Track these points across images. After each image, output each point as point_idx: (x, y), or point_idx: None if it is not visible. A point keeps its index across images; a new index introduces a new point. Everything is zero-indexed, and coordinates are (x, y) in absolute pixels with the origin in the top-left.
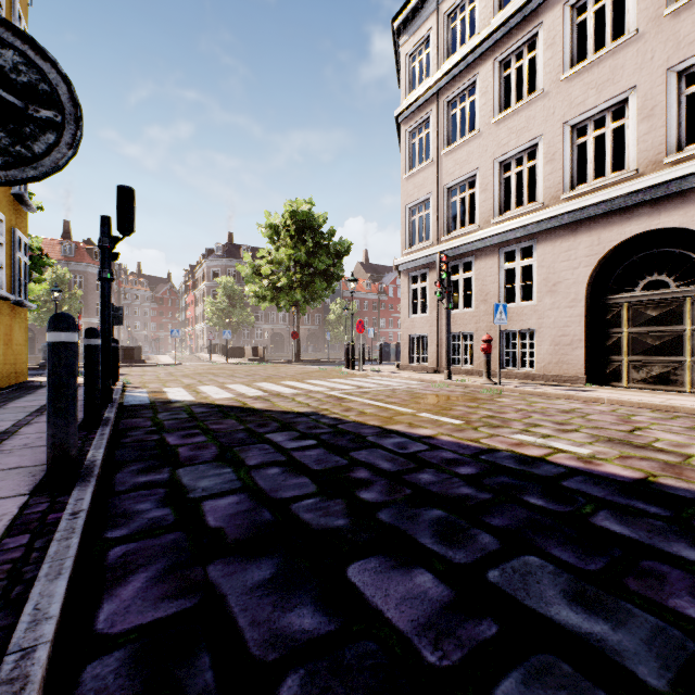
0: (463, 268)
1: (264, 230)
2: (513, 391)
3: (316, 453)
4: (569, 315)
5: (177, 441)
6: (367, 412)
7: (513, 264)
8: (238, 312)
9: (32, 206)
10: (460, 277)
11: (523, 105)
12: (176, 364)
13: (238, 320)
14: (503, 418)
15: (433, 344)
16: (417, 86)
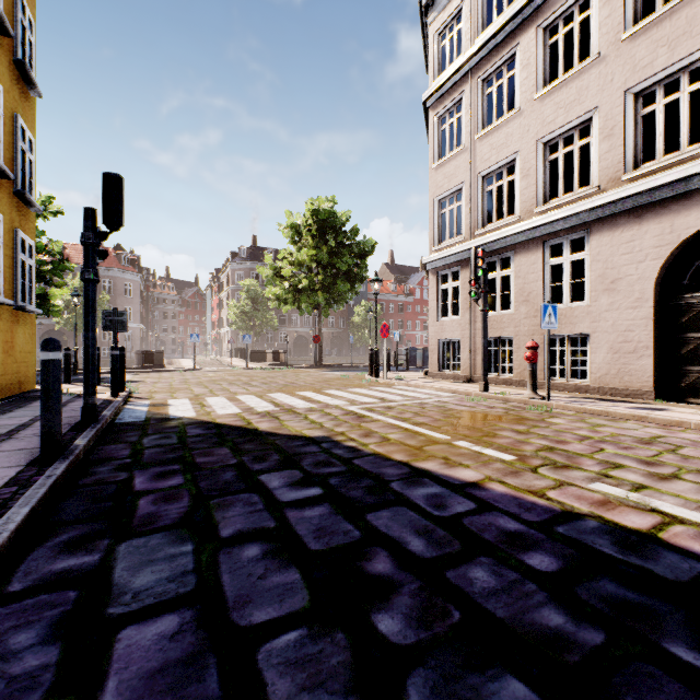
0: (500, 265)
1: (285, 230)
2: (565, 408)
3: (319, 513)
4: (632, 317)
5: (145, 484)
6: (391, 438)
7: (560, 259)
8: (261, 315)
9: (37, 206)
10: (497, 275)
11: (574, 75)
12: (195, 369)
13: (261, 324)
14: (566, 452)
15: (466, 350)
16: (447, 66)
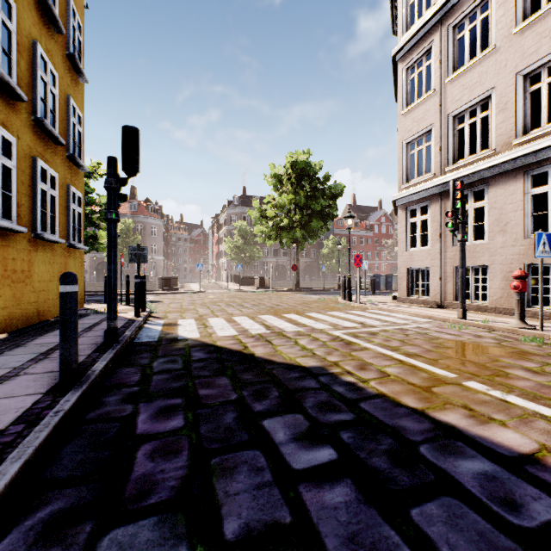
0: (472, 198)
1: (269, 180)
2: None
3: (343, 500)
4: None
5: (146, 425)
6: (389, 372)
7: (544, 188)
8: (250, 248)
9: (83, 167)
10: (470, 207)
11: None
12: (200, 291)
13: (250, 255)
14: None
15: (436, 278)
16: (416, 21)
